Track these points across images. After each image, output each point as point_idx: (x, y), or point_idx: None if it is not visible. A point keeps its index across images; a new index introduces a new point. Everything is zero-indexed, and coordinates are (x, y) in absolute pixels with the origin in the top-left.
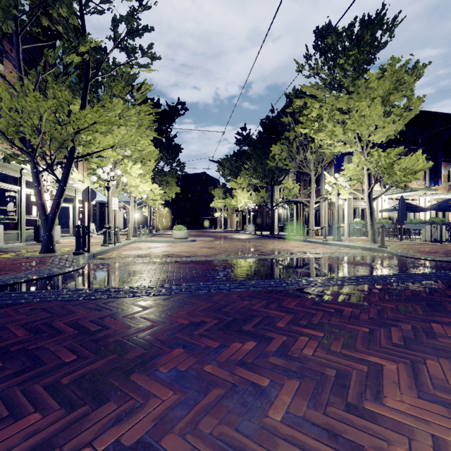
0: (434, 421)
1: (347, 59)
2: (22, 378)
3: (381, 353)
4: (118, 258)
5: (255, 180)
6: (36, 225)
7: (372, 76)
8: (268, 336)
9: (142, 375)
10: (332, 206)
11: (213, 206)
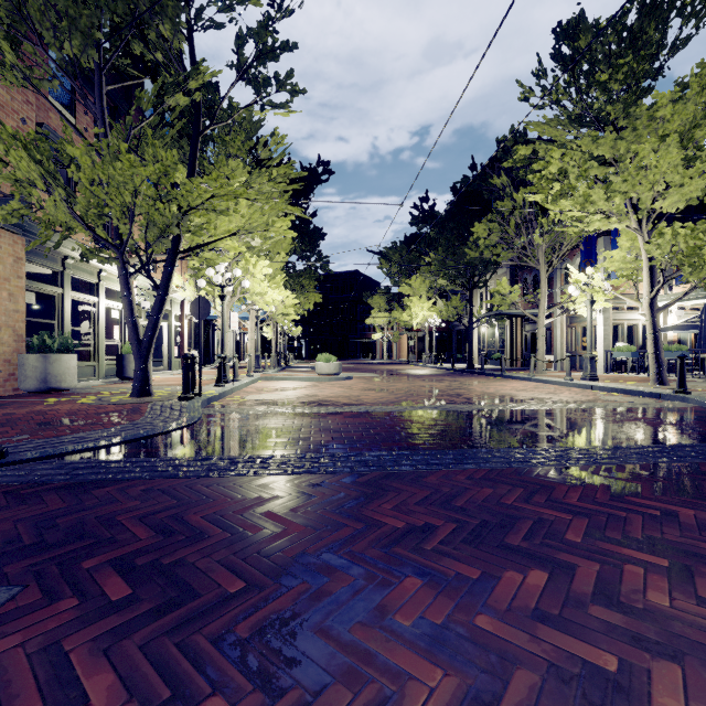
0: None
1: (614, 72)
2: (169, 619)
3: None
4: (243, 405)
5: (442, 281)
6: (119, 354)
7: (662, 98)
8: (561, 560)
9: (370, 628)
10: (574, 322)
11: (370, 322)
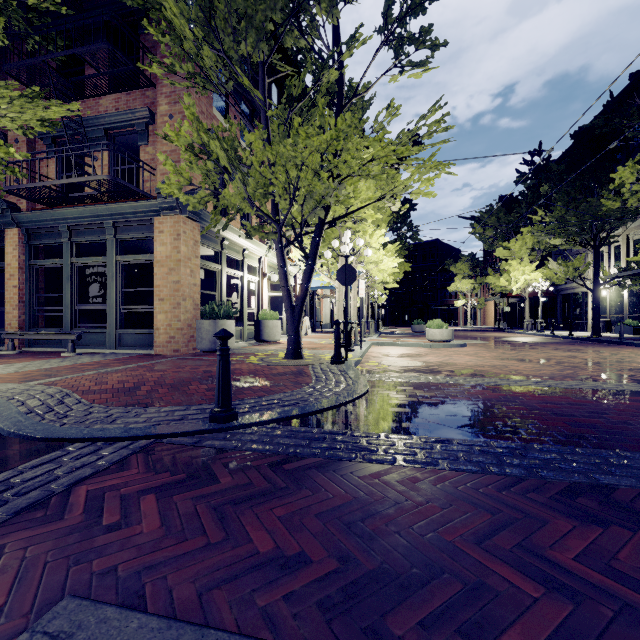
0: None
1: None
2: None
3: None
4: (391, 372)
5: (555, 241)
6: (256, 320)
7: None
8: None
9: None
10: None
11: (452, 289)
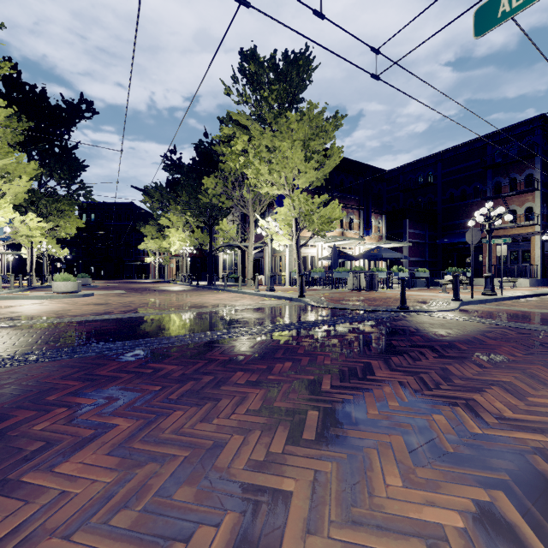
0: (87, 476)
1: (270, 93)
2: None
3: (137, 412)
4: None
5: (190, 218)
6: None
7: (292, 117)
8: (10, 415)
9: None
10: (276, 253)
11: (143, 248)
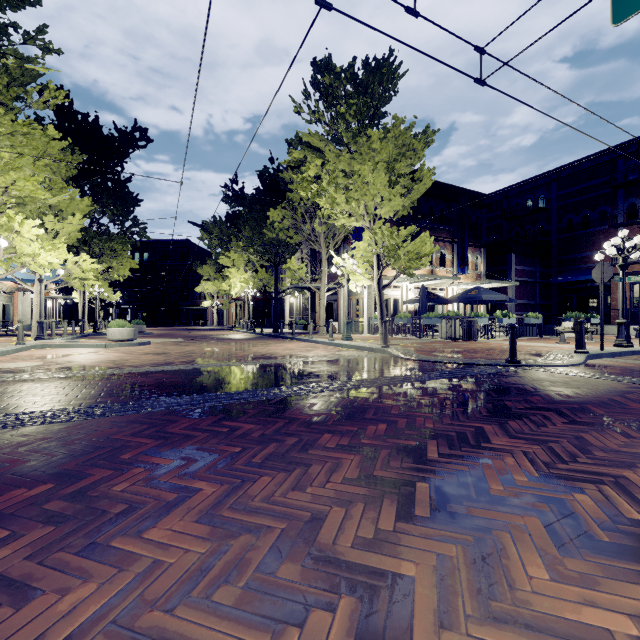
0: (179, 545)
1: (348, 108)
2: None
3: (220, 476)
4: None
5: (253, 256)
6: None
7: (374, 135)
8: (87, 474)
9: None
10: (351, 295)
11: (200, 290)
